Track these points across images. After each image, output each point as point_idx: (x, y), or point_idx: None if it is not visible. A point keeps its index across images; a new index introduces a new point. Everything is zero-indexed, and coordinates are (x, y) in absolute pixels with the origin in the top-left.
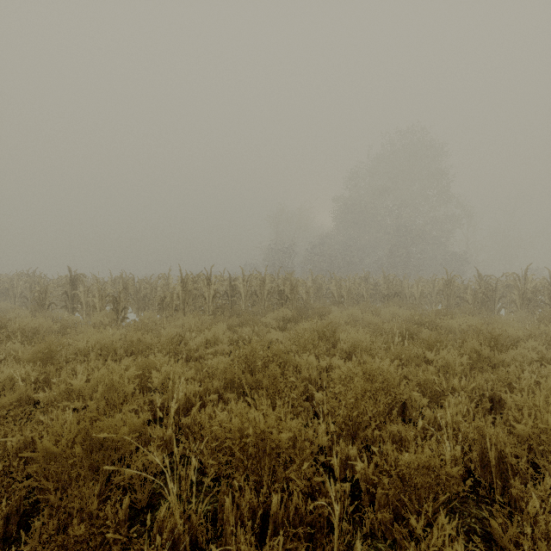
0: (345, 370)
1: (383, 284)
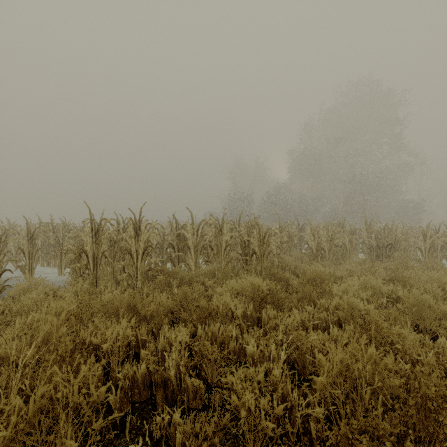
0: None
1: (365, 232)
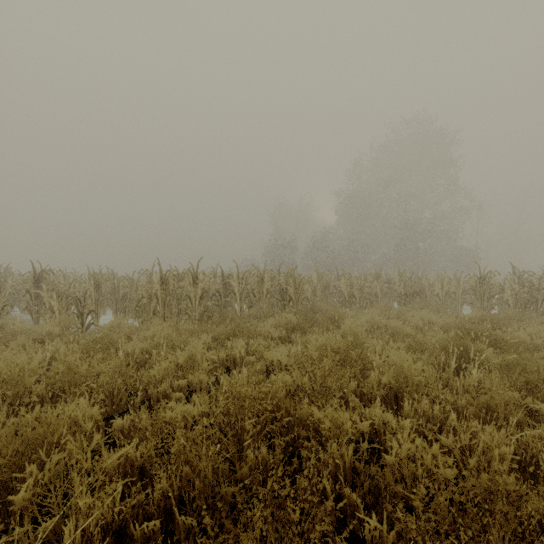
0: (411, 449)
1: (398, 281)
